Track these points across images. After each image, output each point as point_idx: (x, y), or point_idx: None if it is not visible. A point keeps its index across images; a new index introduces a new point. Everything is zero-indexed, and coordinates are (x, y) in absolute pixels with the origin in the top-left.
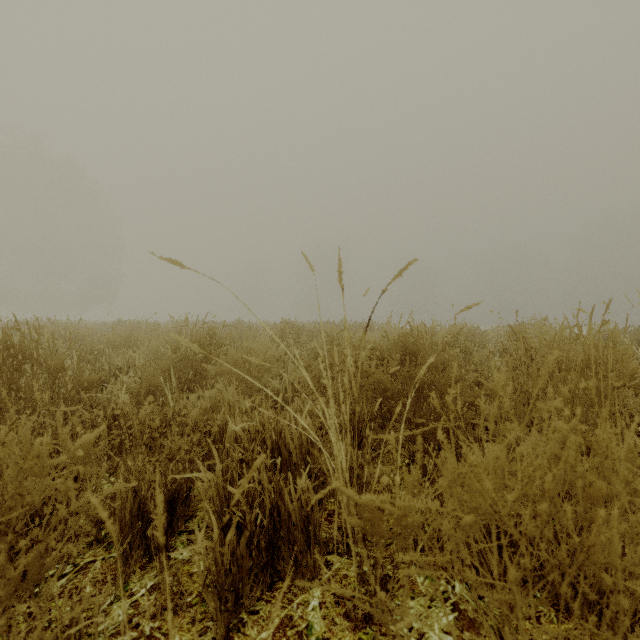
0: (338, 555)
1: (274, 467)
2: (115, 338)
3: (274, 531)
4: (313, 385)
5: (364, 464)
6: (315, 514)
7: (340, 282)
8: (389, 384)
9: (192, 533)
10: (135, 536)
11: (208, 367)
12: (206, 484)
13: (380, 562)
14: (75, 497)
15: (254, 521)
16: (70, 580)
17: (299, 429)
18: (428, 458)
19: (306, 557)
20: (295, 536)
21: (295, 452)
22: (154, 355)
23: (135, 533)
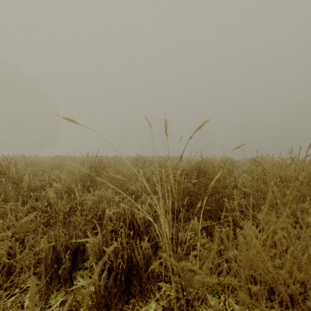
0: (164, 282)
1: (130, 233)
2: (52, 164)
3: (129, 270)
4: (152, 188)
5: (178, 231)
6: (152, 261)
7: (166, 132)
8: (191, 188)
9: (86, 269)
10: (54, 272)
11: (98, 179)
12: (92, 245)
13: (191, 302)
14: (23, 249)
15: (118, 266)
16: (17, 297)
17: (143, 214)
18: (213, 229)
19: (147, 285)
20: (141, 273)
21: (141, 225)
22: (71, 173)
23: (54, 270)
